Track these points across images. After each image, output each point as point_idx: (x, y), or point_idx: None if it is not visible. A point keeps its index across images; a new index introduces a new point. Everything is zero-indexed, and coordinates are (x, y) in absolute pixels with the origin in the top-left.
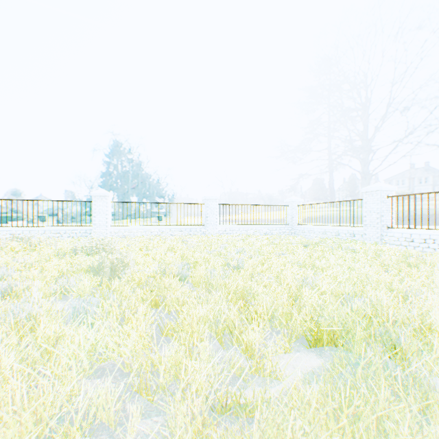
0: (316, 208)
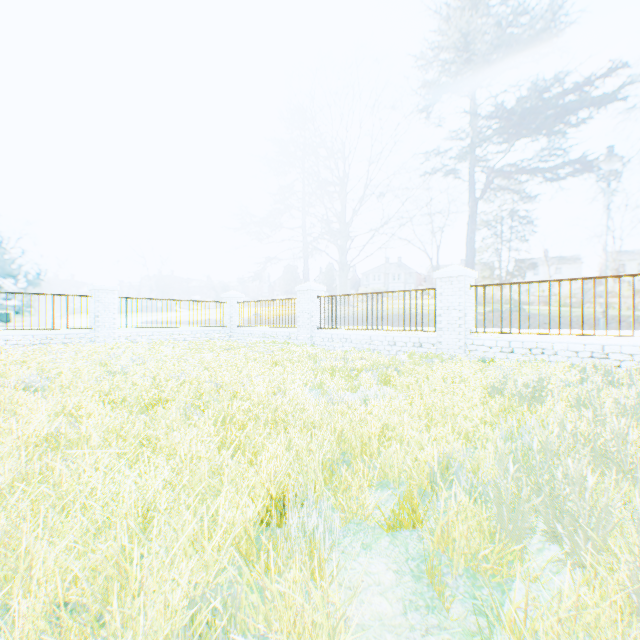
0: (257, 306)
